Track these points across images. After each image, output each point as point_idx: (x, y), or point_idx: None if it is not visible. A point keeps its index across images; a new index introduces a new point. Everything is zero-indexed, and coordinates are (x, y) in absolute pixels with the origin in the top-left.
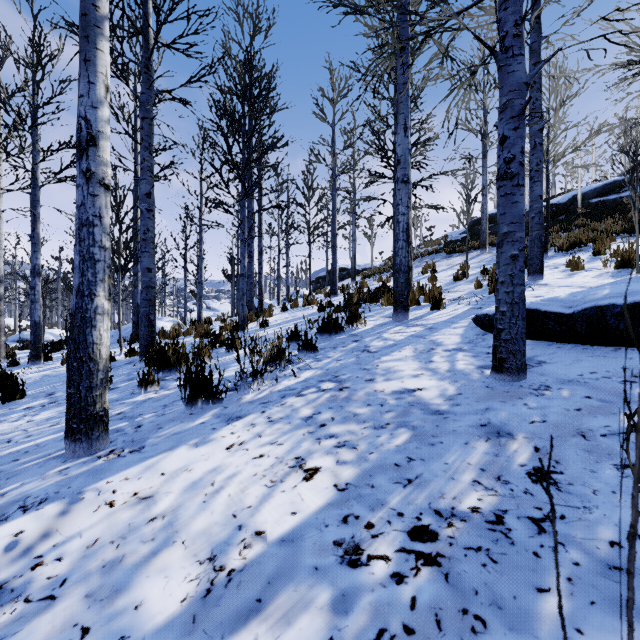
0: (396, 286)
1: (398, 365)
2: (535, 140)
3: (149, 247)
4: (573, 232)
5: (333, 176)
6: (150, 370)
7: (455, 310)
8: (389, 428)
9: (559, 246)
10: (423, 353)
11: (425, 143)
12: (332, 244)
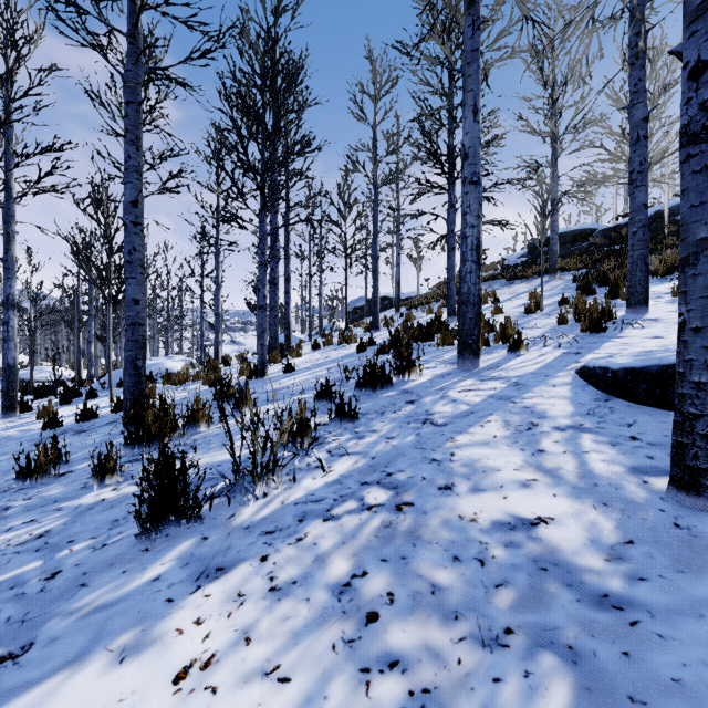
0: (462, 323)
1: (487, 456)
2: (638, 132)
3: (136, 272)
4: (666, 253)
5: (374, 187)
6: (109, 452)
7: (542, 355)
8: (515, 648)
9: (653, 270)
10: (521, 432)
11: (488, 144)
12: (373, 269)
